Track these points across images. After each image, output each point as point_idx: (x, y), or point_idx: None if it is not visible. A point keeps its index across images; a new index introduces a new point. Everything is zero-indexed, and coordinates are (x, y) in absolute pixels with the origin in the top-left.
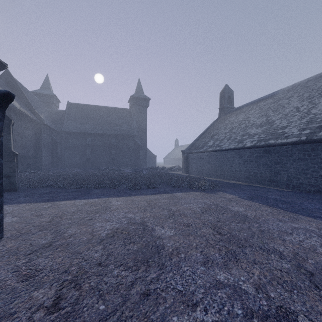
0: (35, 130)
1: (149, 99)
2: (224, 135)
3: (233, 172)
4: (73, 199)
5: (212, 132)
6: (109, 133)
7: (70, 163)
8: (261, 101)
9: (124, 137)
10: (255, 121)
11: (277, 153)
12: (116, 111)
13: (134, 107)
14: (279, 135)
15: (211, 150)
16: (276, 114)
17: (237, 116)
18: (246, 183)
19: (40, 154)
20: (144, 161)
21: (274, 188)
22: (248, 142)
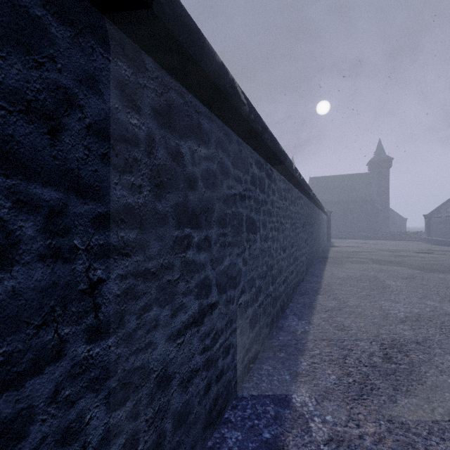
0: None
1: (392, 159)
2: None
3: None
4: (338, 239)
5: None
6: (347, 200)
7: None
8: None
9: (361, 202)
10: None
11: None
12: (353, 178)
13: (373, 171)
14: None
15: (444, 216)
16: None
17: None
18: None
19: None
20: (385, 225)
21: None
22: None
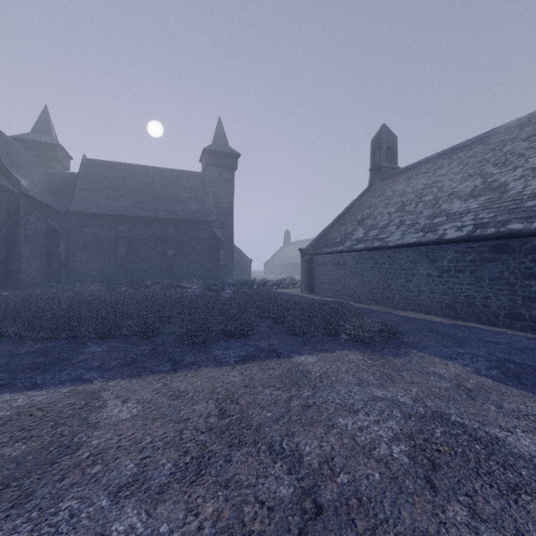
0: (7, 207)
1: (239, 155)
2: (388, 218)
3: (413, 293)
4: None
5: (360, 212)
6: (163, 217)
7: (87, 273)
8: (459, 151)
9: (191, 225)
10: (457, 186)
11: (533, 252)
12: (178, 177)
13: (211, 169)
14: (532, 211)
15: (361, 248)
16: (509, 171)
17: (409, 181)
18: (447, 319)
19: (18, 256)
20: (228, 270)
21: (527, 335)
22: (450, 230)
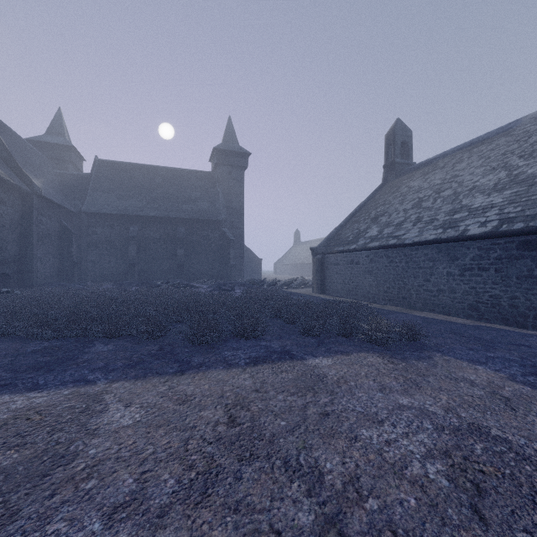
0: (21, 208)
1: (248, 154)
2: (404, 215)
3: (431, 293)
4: None
5: (373, 210)
6: (173, 216)
7: (98, 272)
8: (480, 144)
9: (201, 224)
10: (478, 180)
11: None
12: (188, 177)
13: (220, 169)
14: None
15: (376, 246)
16: (536, 162)
17: (426, 177)
18: (470, 320)
19: (31, 255)
20: (238, 269)
21: None
22: (472, 225)
